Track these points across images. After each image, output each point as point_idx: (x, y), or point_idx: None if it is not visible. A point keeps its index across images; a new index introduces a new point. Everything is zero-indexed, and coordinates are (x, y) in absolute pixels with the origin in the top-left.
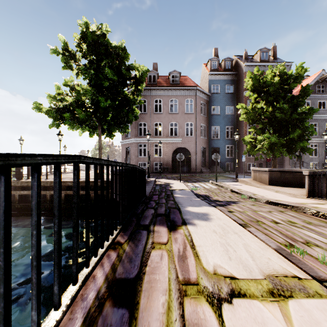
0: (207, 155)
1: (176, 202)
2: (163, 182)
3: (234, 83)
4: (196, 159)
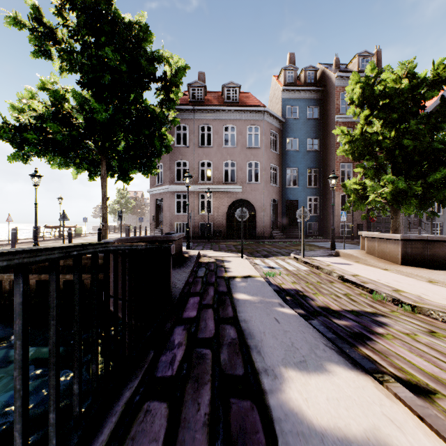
0: (280, 211)
1: (242, 333)
2: (212, 257)
3: (320, 103)
4: (264, 218)
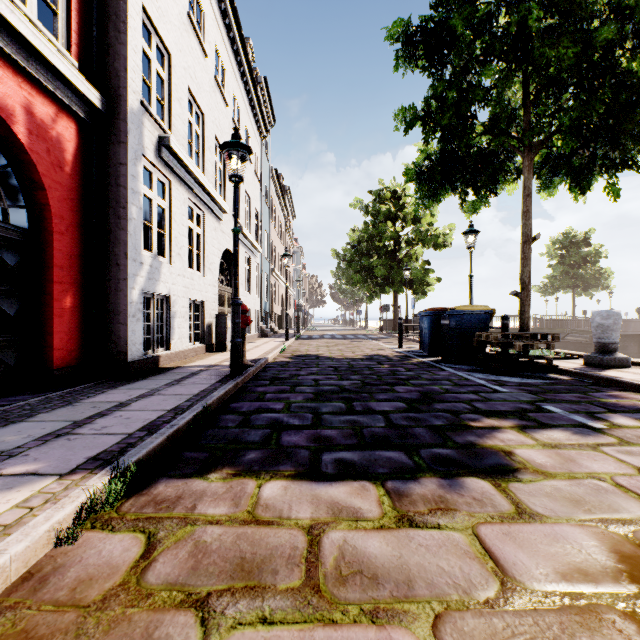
0: None
1: None
2: None
3: None
4: None
